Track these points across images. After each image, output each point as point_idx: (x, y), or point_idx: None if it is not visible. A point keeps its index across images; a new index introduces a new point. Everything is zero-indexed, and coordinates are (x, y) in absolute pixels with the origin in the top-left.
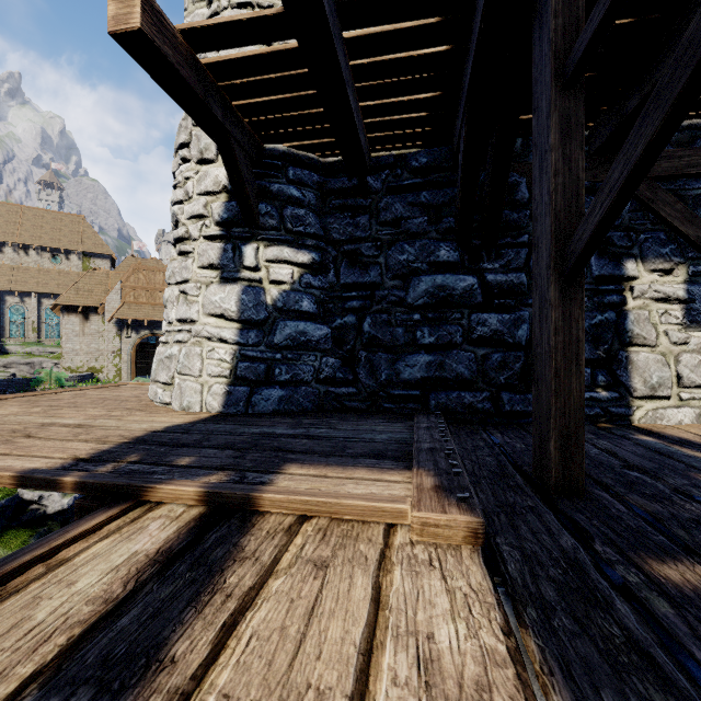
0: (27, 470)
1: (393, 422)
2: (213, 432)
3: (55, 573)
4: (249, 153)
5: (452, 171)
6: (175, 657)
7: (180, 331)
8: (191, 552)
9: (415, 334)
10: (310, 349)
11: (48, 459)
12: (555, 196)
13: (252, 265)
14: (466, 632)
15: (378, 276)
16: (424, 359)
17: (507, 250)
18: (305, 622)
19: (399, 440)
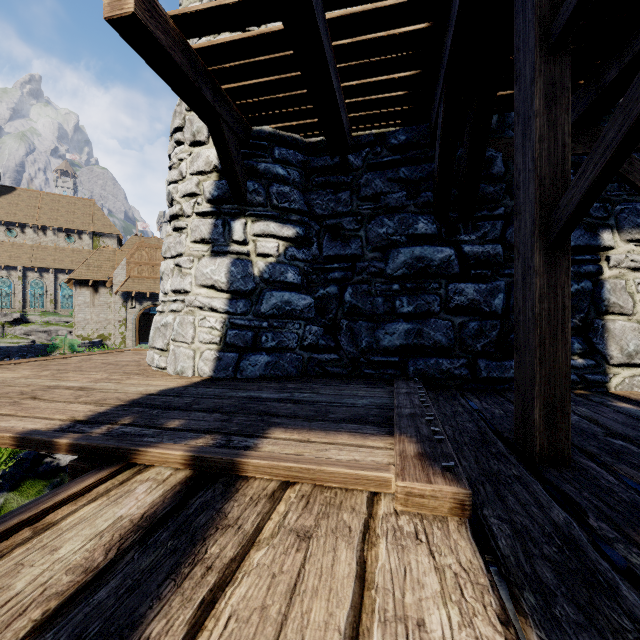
0: (27, 431)
1: (374, 387)
2: (203, 395)
3: (40, 537)
4: (237, 134)
5: (430, 147)
6: (150, 639)
7: (174, 301)
8: (174, 518)
9: (394, 303)
10: (294, 318)
11: (49, 420)
12: (540, 162)
13: (240, 239)
14: (459, 619)
15: (359, 249)
16: (403, 327)
17: (484, 222)
18: (286, 601)
19: (379, 405)
